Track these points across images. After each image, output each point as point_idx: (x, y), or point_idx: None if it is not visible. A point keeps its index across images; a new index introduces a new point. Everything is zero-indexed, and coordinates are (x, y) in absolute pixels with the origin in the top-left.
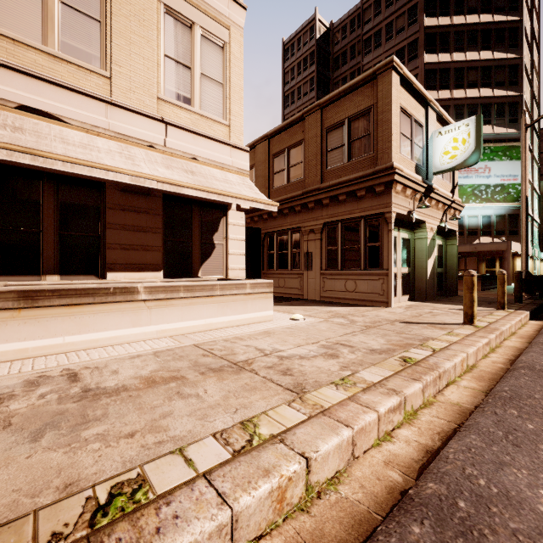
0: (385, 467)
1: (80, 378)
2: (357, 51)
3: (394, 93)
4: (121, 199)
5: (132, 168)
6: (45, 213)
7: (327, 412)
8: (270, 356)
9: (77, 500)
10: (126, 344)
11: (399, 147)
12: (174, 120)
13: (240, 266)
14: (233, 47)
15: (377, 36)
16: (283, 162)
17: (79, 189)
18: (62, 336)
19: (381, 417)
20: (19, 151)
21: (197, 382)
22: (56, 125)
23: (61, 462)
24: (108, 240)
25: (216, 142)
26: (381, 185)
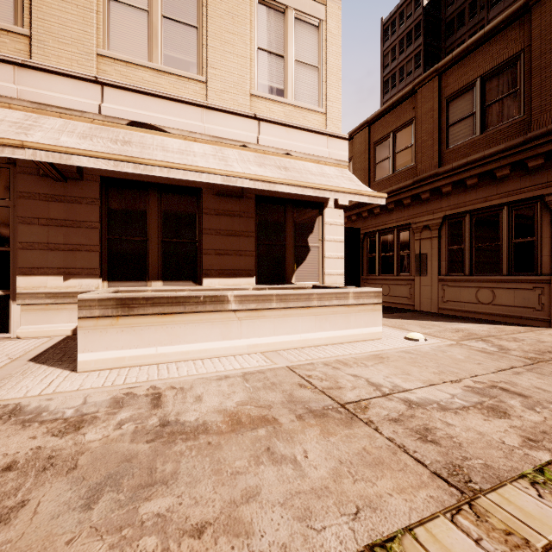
0: None
1: (162, 403)
2: (479, 6)
3: None
4: (216, 204)
5: (225, 168)
6: (150, 222)
7: None
8: (391, 399)
9: None
10: (216, 359)
11: None
12: (267, 115)
13: (338, 271)
14: (330, 24)
15: None
16: (387, 149)
17: (178, 197)
18: (155, 346)
19: None
20: (124, 160)
21: (293, 432)
22: (159, 135)
23: None
24: (204, 246)
25: (311, 132)
26: (538, 157)
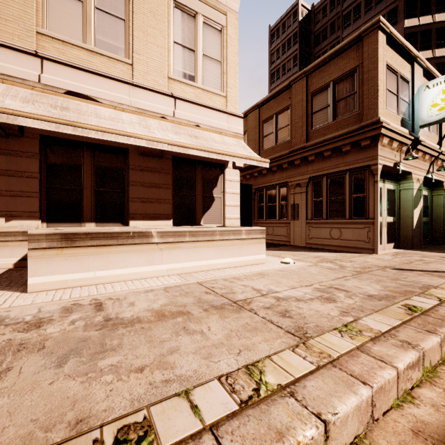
0: (415, 437)
1: (103, 308)
2: (337, 26)
3: (381, 52)
4: (140, 162)
5: (148, 134)
6: (85, 174)
7: (336, 363)
8: (267, 297)
9: (85, 441)
10: (143, 280)
11: (385, 102)
12: (181, 95)
13: (235, 216)
14: (229, 30)
15: (356, 9)
16: (272, 126)
17: (109, 155)
18: (93, 271)
19: (400, 374)
20: (64, 124)
21: (201, 318)
22: (92, 104)
23: (77, 393)
24: (130, 195)
25: (215, 111)
26: (367, 139)
